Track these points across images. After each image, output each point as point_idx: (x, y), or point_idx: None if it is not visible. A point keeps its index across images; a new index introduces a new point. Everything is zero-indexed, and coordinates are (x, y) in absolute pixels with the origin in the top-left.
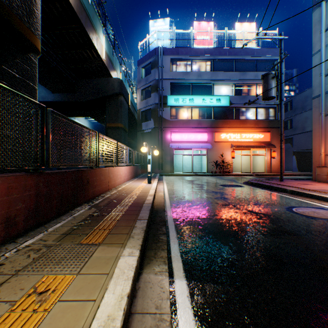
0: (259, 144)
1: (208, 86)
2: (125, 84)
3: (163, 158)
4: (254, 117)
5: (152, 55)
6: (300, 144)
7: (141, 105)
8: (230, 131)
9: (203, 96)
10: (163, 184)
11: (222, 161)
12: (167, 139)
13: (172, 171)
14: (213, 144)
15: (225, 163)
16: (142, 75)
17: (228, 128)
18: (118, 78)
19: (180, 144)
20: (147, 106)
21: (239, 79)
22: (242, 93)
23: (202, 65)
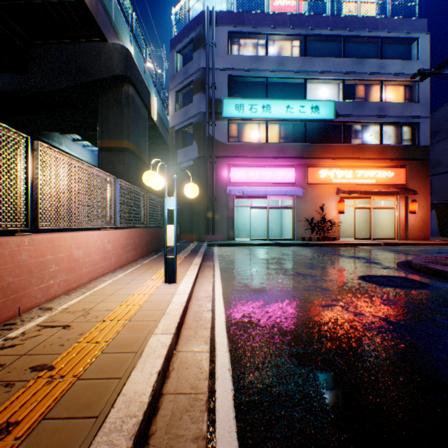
0: (386, 188)
1: (296, 85)
2: (144, 76)
3: (215, 212)
4: (376, 141)
5: (195, 26)
6: (445, 190)
7: (176, 118)
8: (336, 165)
9: (288, 100)
10: (212, 277)
11: (322, 219)
12: (222, 179)
13: (231, 237)
14: (305, 188)
15: (327, 222)
16: (178, 65)
17: (333, 159)
18: (120, 44)
19: (246, 188)
20: (186, 120)
21: (351, 72)
22: (355, 97)
23: (284, 46)
